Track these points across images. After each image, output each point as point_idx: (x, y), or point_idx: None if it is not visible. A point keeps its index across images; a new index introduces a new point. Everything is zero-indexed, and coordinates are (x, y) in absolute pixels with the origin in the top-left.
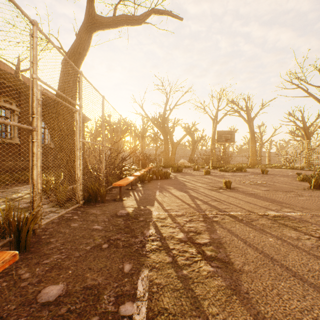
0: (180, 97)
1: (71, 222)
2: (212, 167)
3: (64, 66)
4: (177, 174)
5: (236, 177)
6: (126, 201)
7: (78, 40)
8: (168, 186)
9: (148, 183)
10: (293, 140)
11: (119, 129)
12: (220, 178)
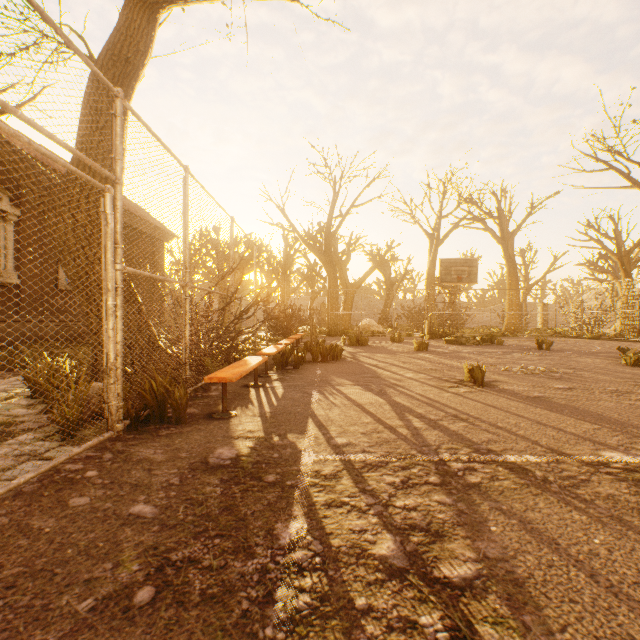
0: (363, 189)
1: (71, 492)
2: (429, 335)
3: (89, 93)
4: (357, 349)
5: (486, 356)
6: (239, 419)
7: (123, 26)
8: (339, 379)
9: (295, 372)
10: (592, 279)
11: (237, 257)
12: (451, 358)
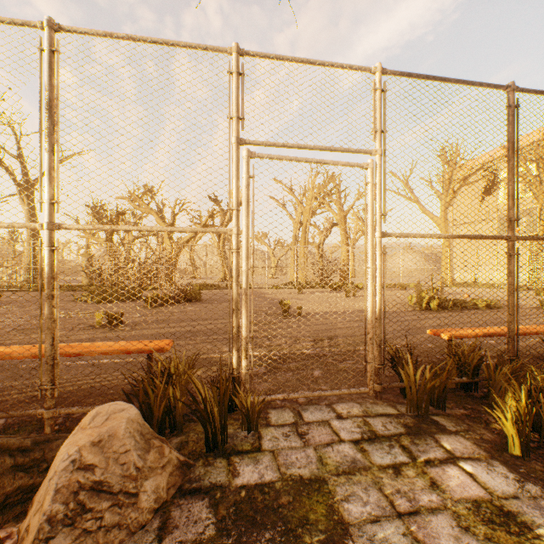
0: None
1: (323, 389)
2: None
3: None
4: None
5: None
6: None
7: None
8: None
9: None
10: None
11: None
12: None
